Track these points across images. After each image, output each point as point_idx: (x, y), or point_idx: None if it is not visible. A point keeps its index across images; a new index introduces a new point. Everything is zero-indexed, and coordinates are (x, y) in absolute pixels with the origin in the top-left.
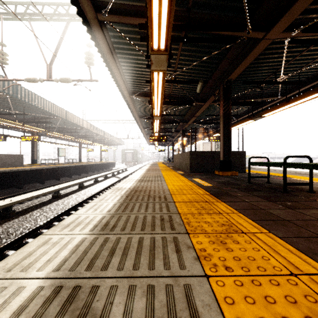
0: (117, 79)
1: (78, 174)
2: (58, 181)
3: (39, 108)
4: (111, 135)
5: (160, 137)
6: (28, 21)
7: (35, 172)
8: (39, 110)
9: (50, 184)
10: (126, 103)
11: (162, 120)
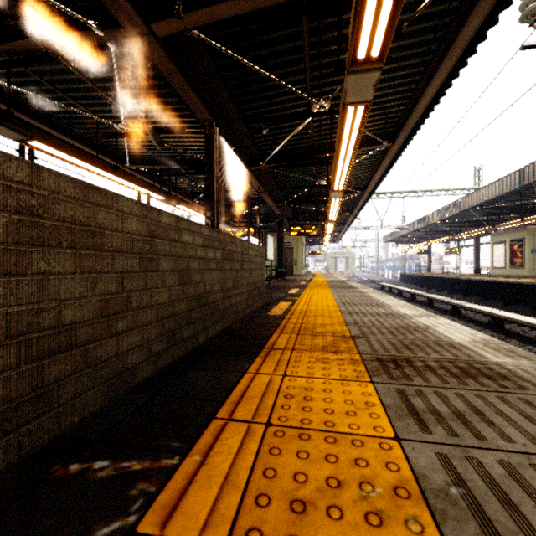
0: (454, 64)
1: None
2: None
3: None
4: None
5: None
6: None
7: None
8: None
9: None
10: None
11: None
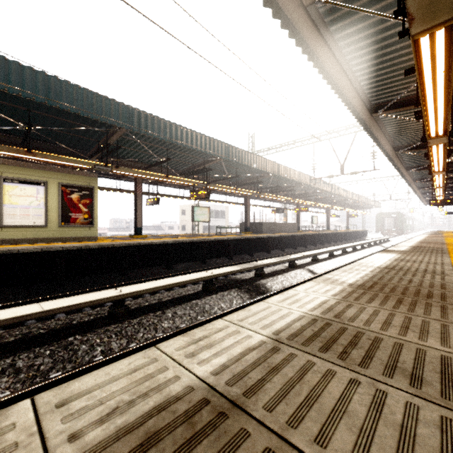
0: (397, 166)
1: (334, 241)
2: (323, 246)
3: (318, 188)
4: (365, 197)
5: (445, 201)
6: (328, 140)
7: (309, 237)
8: (312, 187)
9: (319, 247)
10: (401, 175)
11: (448, 181)
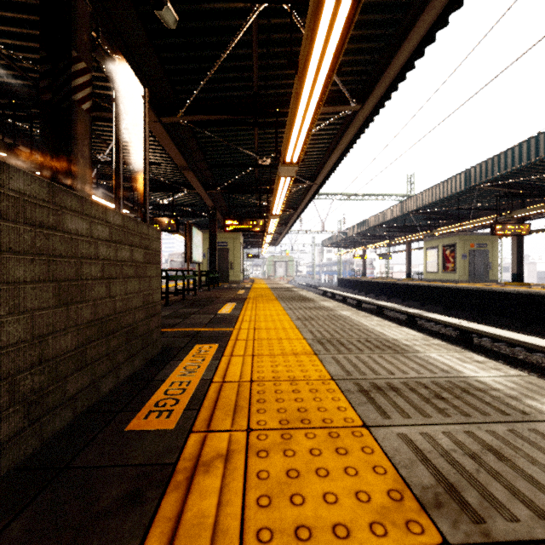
0: None
1: None
2: None
3: None
4: None
5: None
6: None
7: None
8: None
9: None
10: None
11: None
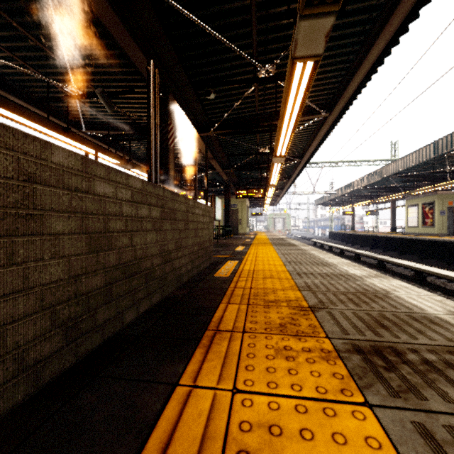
0: (395, 30)
1: None
2: None
3: None
4: None
5: None
6: None
7: None
8: None
9: None
10: None
11: None
